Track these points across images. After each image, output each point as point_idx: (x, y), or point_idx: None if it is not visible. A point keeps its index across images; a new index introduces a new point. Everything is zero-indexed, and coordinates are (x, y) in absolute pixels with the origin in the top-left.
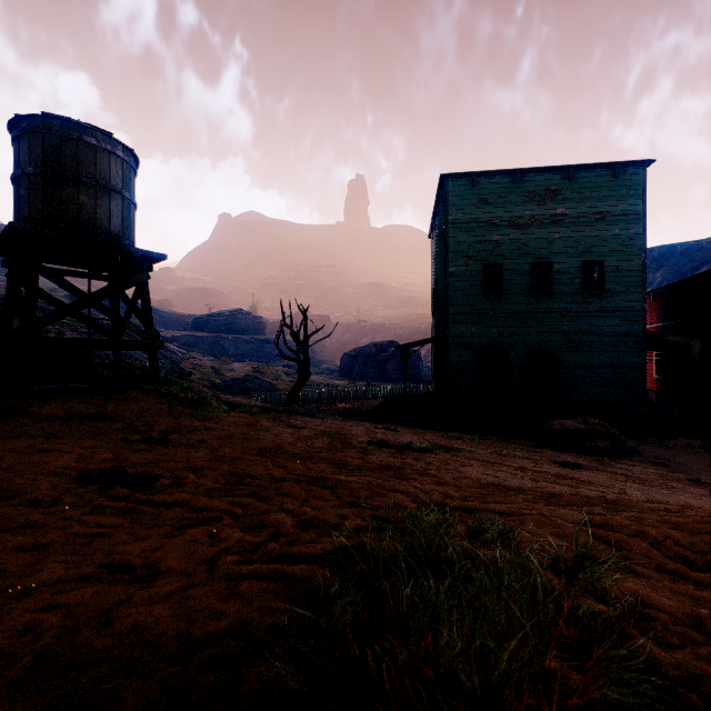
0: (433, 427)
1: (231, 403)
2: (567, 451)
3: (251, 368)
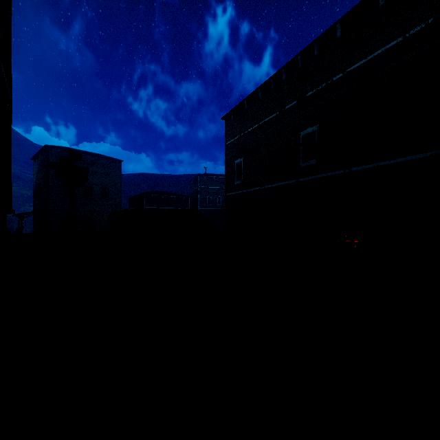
0: None
1: None
2: None
3: None
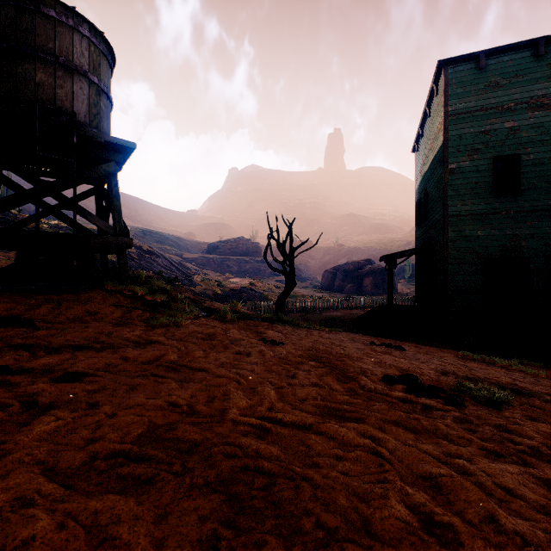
0: (429, 341)
1: (211, 309)
2: None
3: (248, 282)
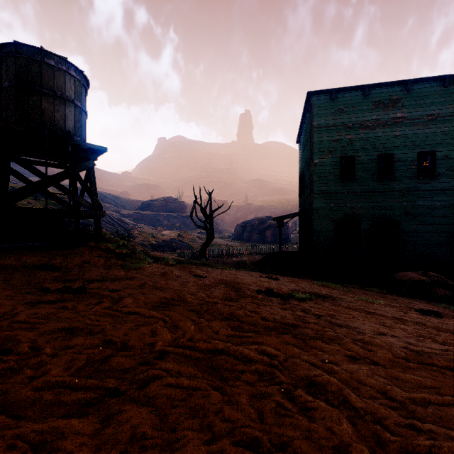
0: (302, 275)
1: (156, 257)
2: (413, 298)
3: (176, 234)
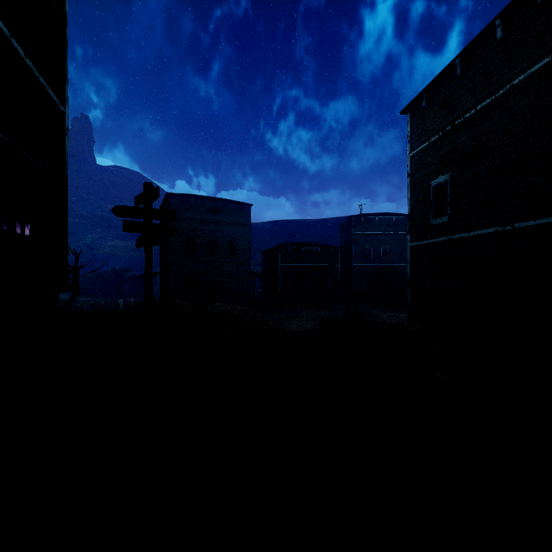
0: None
1: None
2: None
3: None
